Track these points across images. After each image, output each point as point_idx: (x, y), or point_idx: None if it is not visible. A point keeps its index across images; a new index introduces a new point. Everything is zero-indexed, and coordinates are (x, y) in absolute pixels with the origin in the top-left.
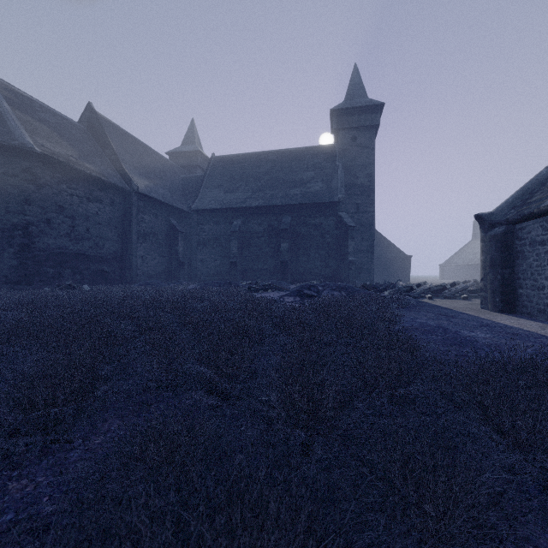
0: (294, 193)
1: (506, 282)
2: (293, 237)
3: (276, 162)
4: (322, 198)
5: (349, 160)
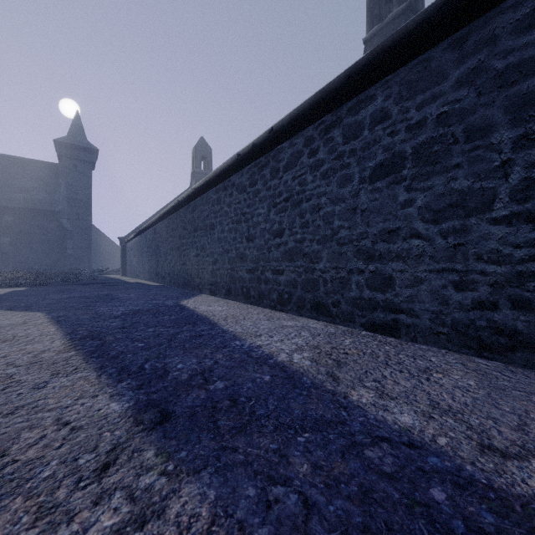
0: (17, 197)
1: (124, 265)
2: (15, 233)
3: None
4: (45, 206)
5: (71, 181)
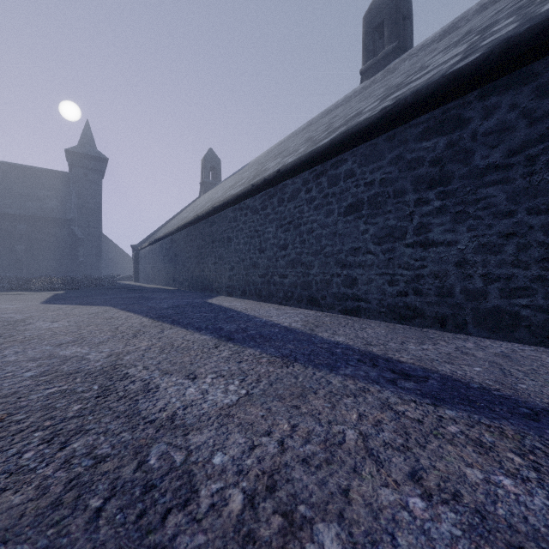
0: (30, 206)
1: (137, 271)
2: (29, 241)
3: (9, 174)
4: (57, 214)
5: (82, 189)
